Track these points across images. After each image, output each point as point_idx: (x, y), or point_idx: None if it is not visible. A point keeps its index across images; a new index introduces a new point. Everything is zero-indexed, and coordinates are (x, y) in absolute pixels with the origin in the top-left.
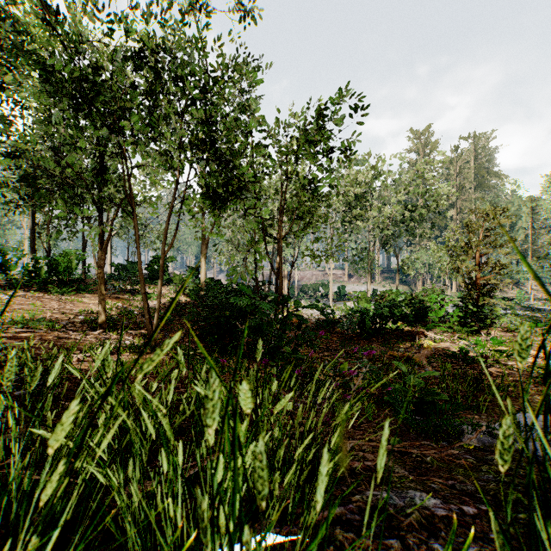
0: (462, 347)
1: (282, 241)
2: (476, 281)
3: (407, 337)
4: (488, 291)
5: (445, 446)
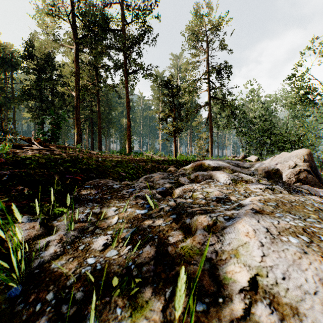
0: None
1: None
2: None
3: None
4: None
5: None
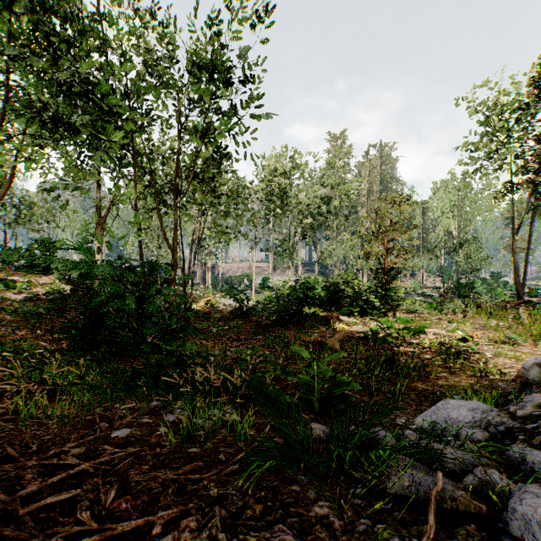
0: (373, 328)
1: (182, 212)
2: (384, 266)
3: (322, 321)
4: (394, 275)
5: (358, 510)
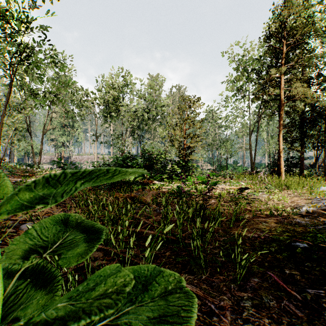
0: (179, 185)
1: None
2: (184, 146)
3: (140, 184)
4: (190, 152)
5: None
